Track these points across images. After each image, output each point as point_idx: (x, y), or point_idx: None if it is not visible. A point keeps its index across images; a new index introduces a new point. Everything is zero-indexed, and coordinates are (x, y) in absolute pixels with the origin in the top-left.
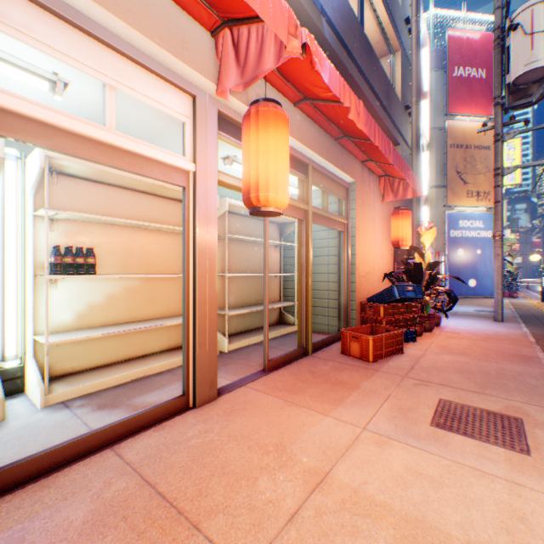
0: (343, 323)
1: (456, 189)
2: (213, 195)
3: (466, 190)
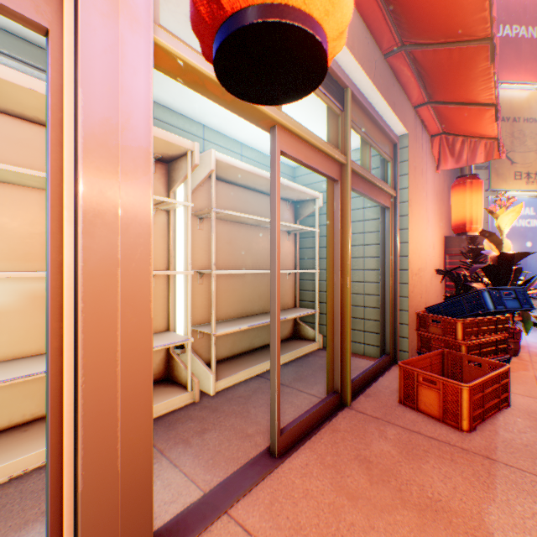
0: (389, 343)
1: (500, 170)
2: (139, 71)
3: (513, 171)
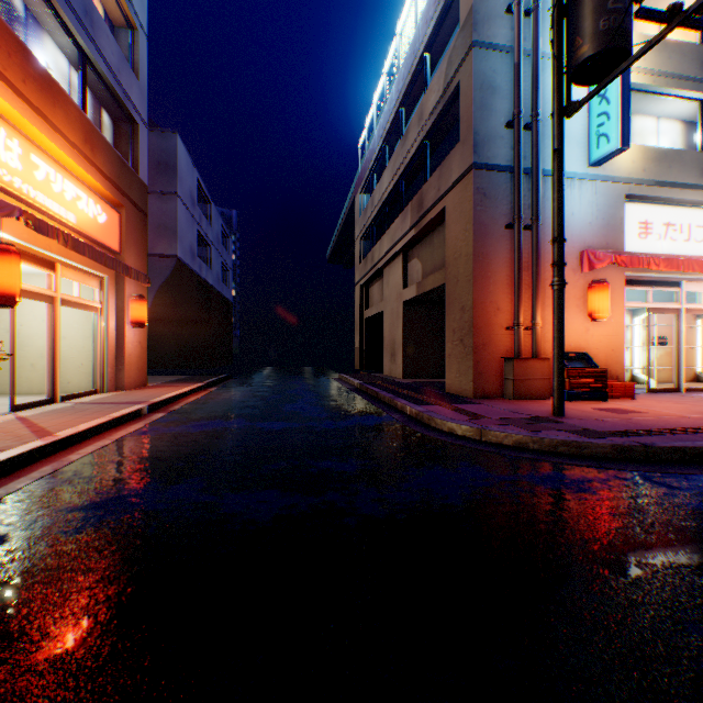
0: None
1: None
2: None
3: None
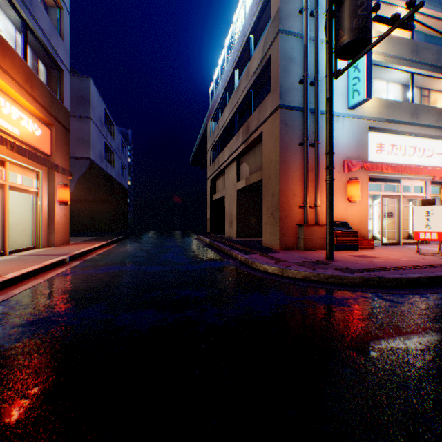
0: None
1: None
2: None
3: None
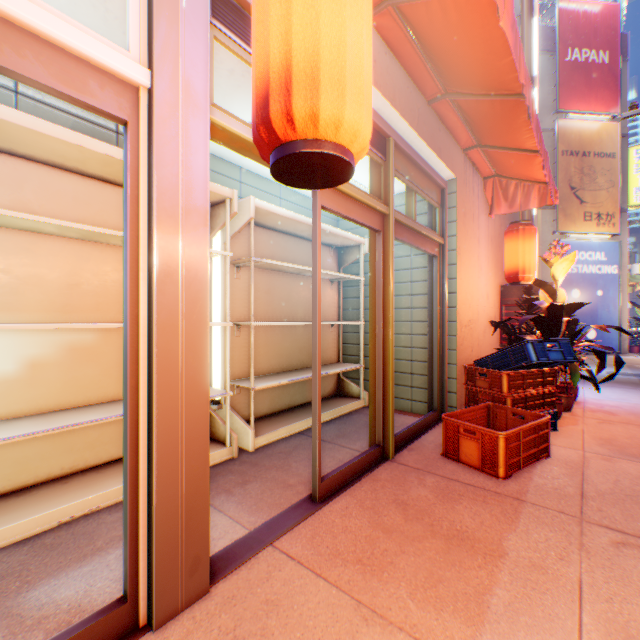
0: (437, 398)
1: (569, 210)
2: (199, 150)
3: (582, 212)
